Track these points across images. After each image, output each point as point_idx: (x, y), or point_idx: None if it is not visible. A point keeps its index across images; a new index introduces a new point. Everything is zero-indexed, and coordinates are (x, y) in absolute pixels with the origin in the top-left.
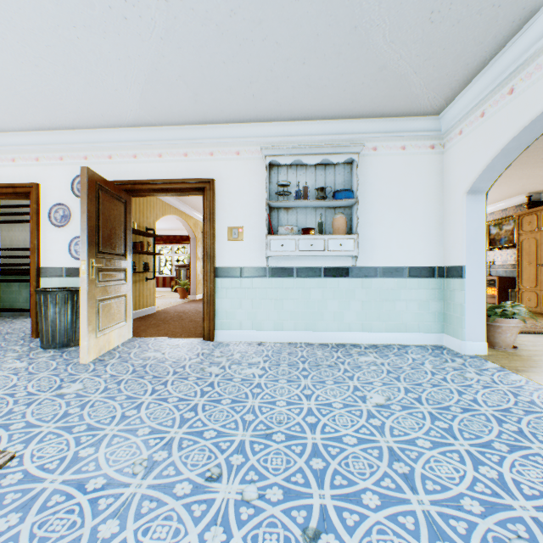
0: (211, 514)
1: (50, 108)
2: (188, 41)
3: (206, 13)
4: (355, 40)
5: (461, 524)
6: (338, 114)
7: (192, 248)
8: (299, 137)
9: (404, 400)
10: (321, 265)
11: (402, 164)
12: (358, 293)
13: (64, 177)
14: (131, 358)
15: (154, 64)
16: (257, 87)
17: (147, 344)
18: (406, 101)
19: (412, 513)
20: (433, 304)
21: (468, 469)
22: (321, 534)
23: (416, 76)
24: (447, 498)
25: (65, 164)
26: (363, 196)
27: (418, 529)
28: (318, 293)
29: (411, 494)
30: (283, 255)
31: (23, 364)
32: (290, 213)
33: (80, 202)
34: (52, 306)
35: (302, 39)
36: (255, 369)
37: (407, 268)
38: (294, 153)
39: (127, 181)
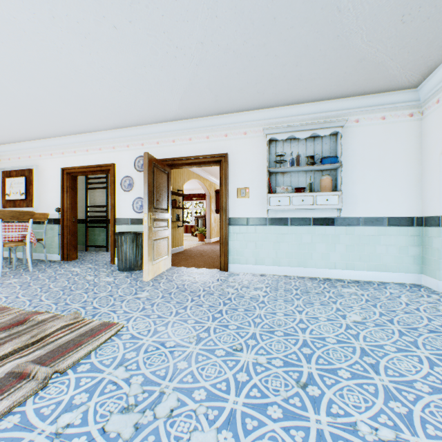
0: (238, 366)
1: (124, 115)
2: (214, 64)
3: (227, 45)
4: (337, 45)
5: (411, 395)
6: (324, 97)
7: (207, 203)
8: (293, 117)
9: (377, 320)
10: (311, 216)
11: (382, 131)
12: (342, 238)
13: (130, 158)
14: (173, 279)
15: (190, 81)
16: (260, 86)
17: (182, 271)
18: (385, 80)
19: (374, 384)
20: (412, 248)
21: (424, 367)
22: (308, 385)
23: (392, 62)
24: (403, 380)
25: (130, 149)
26: (346, 160)
27: (377, 392)
28: (308, 237)
29: (375, 375)
30: (280, 209)
31: (111, 279)
32: (285, 176)
33: (139, 174)
34: (125, 243)
35: (295, 50)
36: (259, 291)
37: (387, 218)
38: (289, 131)
39: (169, 159)
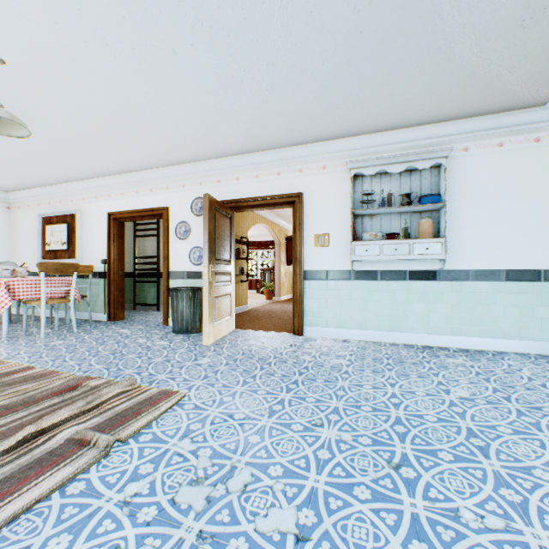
0: (319, 443)
1: (180, 149)
2: (287, 87)
3: (303, 66)
4: (439, 58)
5: (527, 483)
6: (423, 121)
7: (276, 252)
8: (383, 147)
9: (490, 396)
10: (406, 269)
11: (498, 161)
12: (446, 296)
13: (186, 200)
14: (238, 344)
15: (259, 108)
16: (343, 111)
17: (248, 335)
18: (502, 98)
19: (482, 469)
20: (538, 309)
21: (547, 453)
22: (401, 466)
23: (510, 75)
24: (518, 466)
25: (186, 190)
26: (452, 198)
27: (485, 478)
28: (403, 295)
29: (483, 458)
30: (367, 260)
31: (166, 342)
32: (374, 219)
33: (196, 219)
34: (181, 301)
35: (386, 67)
36: (342, 360)
37: (505, 271)
38: (378, 164)
39: (232, 201)
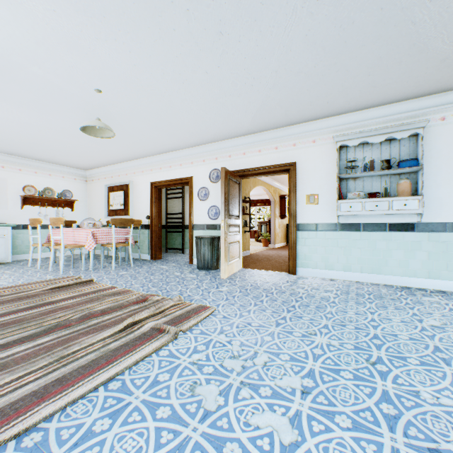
0: (314, 344)
1: (202, 135)
2: (285, 86)
3: (299, 70)
4: (413, 51)
5: None
6: (402, 98)
7: (271, 209)
8: (365, 122)
9: None
10: (386, 222)
11: None
12: (424, 245)
13: (205, 171)
14: (246, 279)
15: (263, 102)
16: (330, 97)
17: (252, 273)
18: None
19: (442, 372)
20: None
21: None
22: (376, 364)
23: None
24: None
25: (206, 164)
26: (429, 161)
27: (444, 377)
28: (383, 244)
29: (445, 365)
30: (351, 214)
31: (194, 275)
32: (357, 181)
33: (213, 185)
34: (203, 246)
35: (367, 63)
36: (330, 293)
37: None
38: (361, 137)
39: (240, 170)
